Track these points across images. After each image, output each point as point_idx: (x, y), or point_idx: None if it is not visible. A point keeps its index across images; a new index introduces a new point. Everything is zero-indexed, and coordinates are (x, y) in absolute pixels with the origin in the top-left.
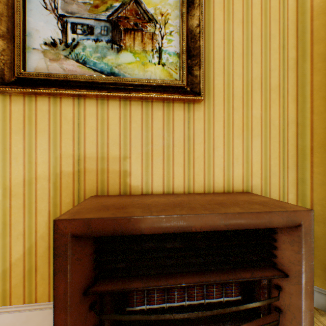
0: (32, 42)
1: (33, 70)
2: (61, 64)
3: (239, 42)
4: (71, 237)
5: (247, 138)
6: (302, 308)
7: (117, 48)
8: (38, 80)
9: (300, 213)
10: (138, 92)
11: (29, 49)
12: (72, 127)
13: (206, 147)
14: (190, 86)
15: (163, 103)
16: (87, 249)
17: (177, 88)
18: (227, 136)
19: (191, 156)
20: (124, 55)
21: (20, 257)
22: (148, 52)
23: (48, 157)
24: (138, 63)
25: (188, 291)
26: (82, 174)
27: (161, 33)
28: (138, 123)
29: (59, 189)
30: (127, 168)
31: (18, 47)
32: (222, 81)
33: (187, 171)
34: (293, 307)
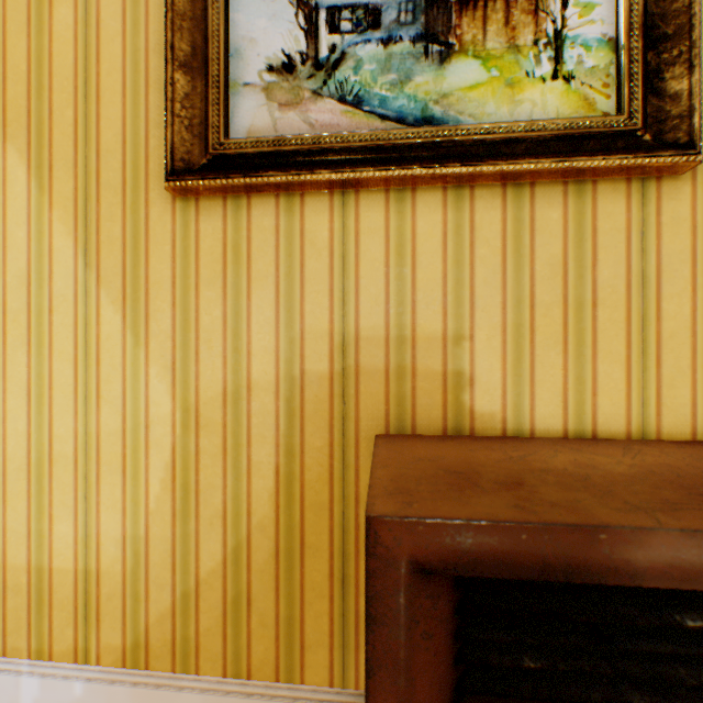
0: (241, 70)
1: (244, 134)
2: (305, 112)
3: None
4: (412, 570)
5: None
6: None
7: (439, 51)
8: (255, 157)
9: None
10: (502, 160)
11: (235, 87)
12: (326, 265)
13: (697, 305)
14: (652, 129)
15: (563, 186)
16: (440, 605)
17: (611, 138)
18: None
19: (649, 331)
20: (456, 67)
21: (216, 568)
22: (524, 49)
23: (274, 337)
24: (494, 83)
25: None
26: (351, 380)
27: None
28: (492, 245)
29: (298, 414)
30: (462, 365)
31: (214, 85)
32: None
33: (636, 377)
34: None
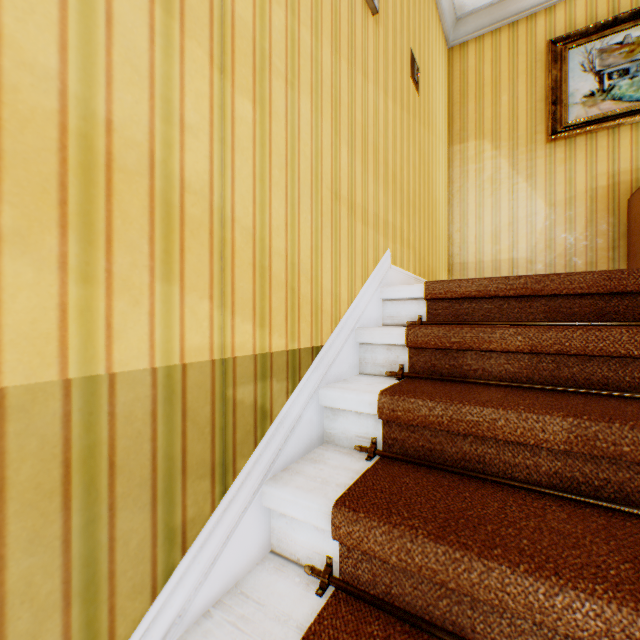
0: (572, 100)
1: (573, 119)
2: (597, 107)
3: None
4: None
5: None
6: None
7: None
8: (578, 125)
9: None
10: None
11: (569, 106)
12: (605, 152)
13: None
14: None
15: None
16: None
17: None
18: None
19: None
20: None
21: (561, 252)
22: None
23: (584, 178)
24: None
25: None
26: (615, 186)
27: None
28: None
29: (593, 200)
30: None
31: (563, 107)
32: None
33: None
34: None
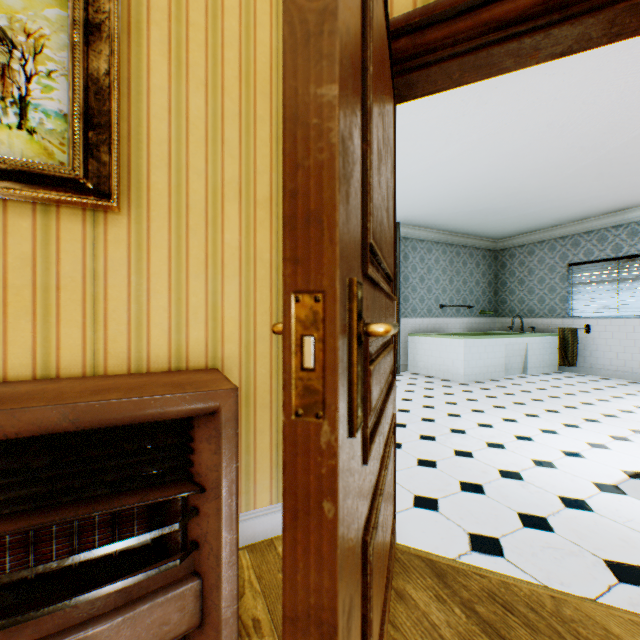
0: None
1: None
2: None
3: (201, 118)
4: None
5: (215, 280)
6: (221, 532)
7: None
8: None
9: (218, 393)
10: None
11: None
12: None
13: (133, 292)
14: (95, 181)
15: (34, 205)
16: None
17: (64, 180)
18: (178, 274)
19: (101, 307)
20: None
21: None
22: None
23: None
24: None
25: (39, 549)
26: None
27: (27, 70)
28: None
29: None
30: None
31: None
32: (167, 178)
33: (91, 336)
34: (211, 535)
